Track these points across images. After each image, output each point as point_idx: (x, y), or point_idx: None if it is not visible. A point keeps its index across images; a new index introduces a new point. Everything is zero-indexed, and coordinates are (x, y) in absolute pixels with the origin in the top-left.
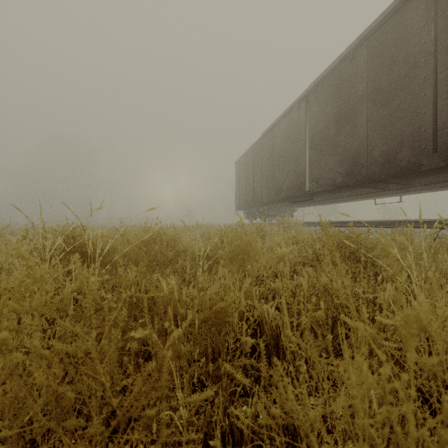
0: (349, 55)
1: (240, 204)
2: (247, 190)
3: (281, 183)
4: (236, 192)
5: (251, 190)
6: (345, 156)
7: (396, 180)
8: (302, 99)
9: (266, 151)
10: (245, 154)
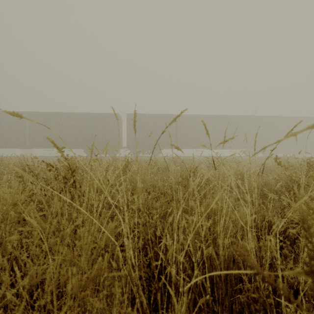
0: (47, 114)
1: None
2: None
3: (8, 139)
4: None
5: None
6: (45, 139)
7: None
8: (25, 112)
9: None
10: None
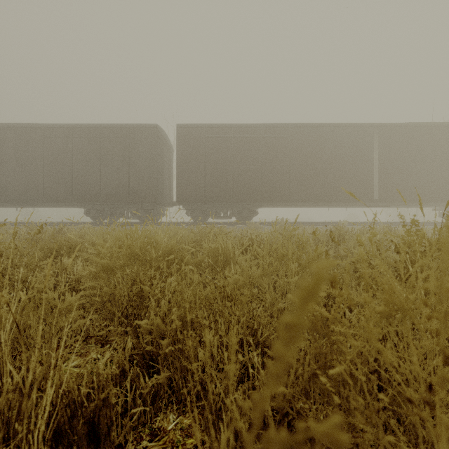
0: (1, 127)
1: None
2: None
3: None
4: None
5: None
6: None
7: (29, 203)
8: None
9: None
10: None
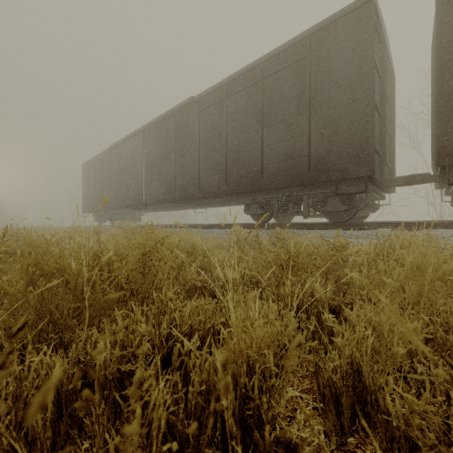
0: (166, 117)
1: (88, 206)
2: (96, 193)
3: (126, 193)
4: (84, 195)
5: (100, 194)
6: (165, 182)
7: (191, 201)
8: (140, 131)
9: (114, 162)
10: (94, 159)
